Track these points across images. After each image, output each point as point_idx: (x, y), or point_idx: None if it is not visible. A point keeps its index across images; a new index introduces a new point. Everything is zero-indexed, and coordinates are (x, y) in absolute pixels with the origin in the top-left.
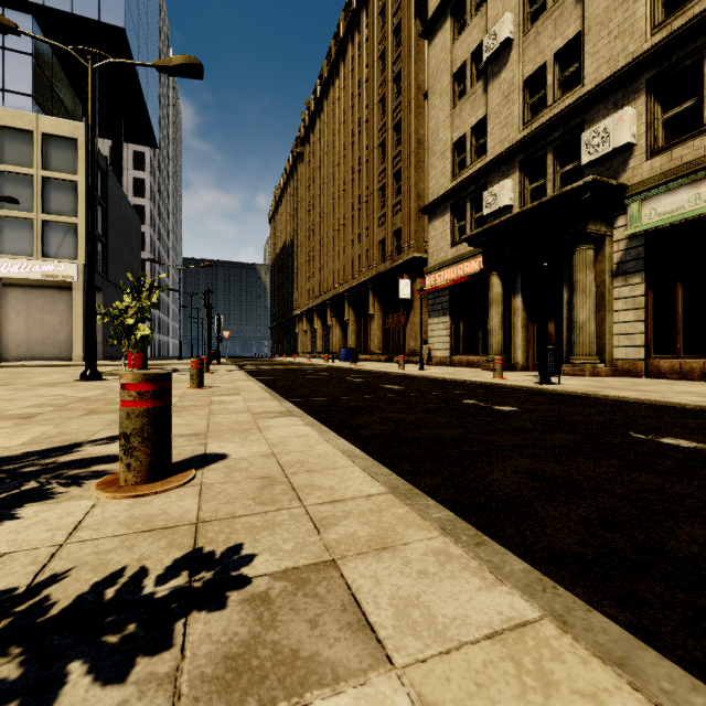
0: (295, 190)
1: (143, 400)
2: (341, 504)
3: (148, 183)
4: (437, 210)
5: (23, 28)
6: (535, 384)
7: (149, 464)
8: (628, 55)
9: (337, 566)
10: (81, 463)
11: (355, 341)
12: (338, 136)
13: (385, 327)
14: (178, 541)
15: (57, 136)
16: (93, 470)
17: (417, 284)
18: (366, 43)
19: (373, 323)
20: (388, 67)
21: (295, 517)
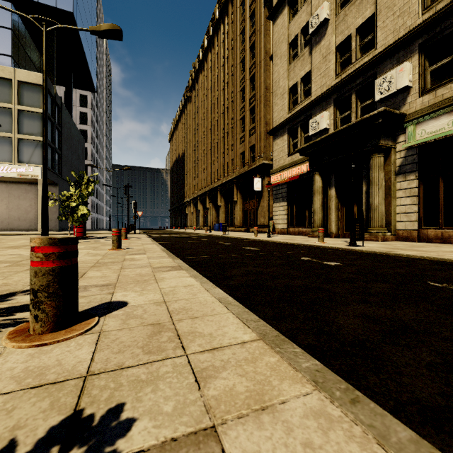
0: (185, 120)
1: (49, 261)
2: (219, 353)
3: (89, 115)
4: (278, 132)
5: (5, 11)
6: (347, 246)
7: (54, 316)
8: (406, 28)
9: (217, 436)
10: (6, 311)
11: (225, 218)
12: (213, 85)
13: (244, 209)
14: (61, 400)
15: (28, 82)
16: (13, 318)
17: (265, 181)
18: (232, 24)
19: (236, 207)
20: (246, 40)
21: (177, 369)
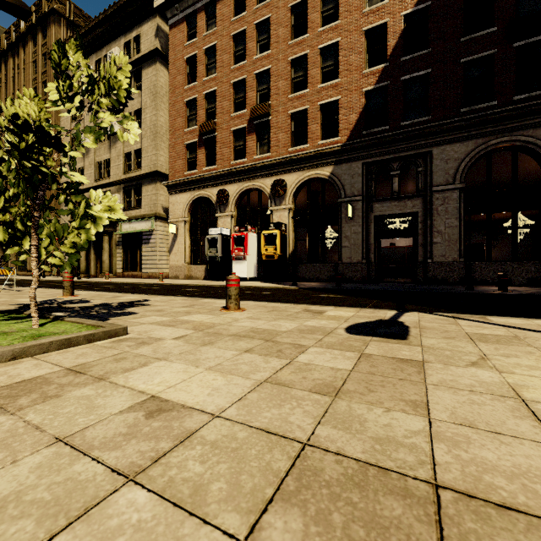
0: None
1: None
2: None
3: None
4: None
5: None
6: None
7: None
8: (119, 176)
9: None
10: None
11: None
12: (0, 113)
13: None
14: None
15: None
16: None
17: None
18: (24, 70)
19: None
20: None
21: None
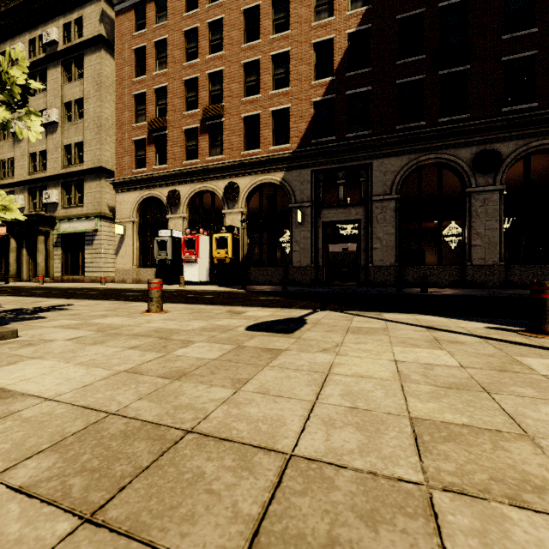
0: None
1: None
2: None
3: None
4: None
5: None
6: None
7: None
8: (58, 170)
9: None
10: None
11: None
12: None
13: None
14: None
15: None
16: None
17: None
18: None
19: None
20: None
21: None
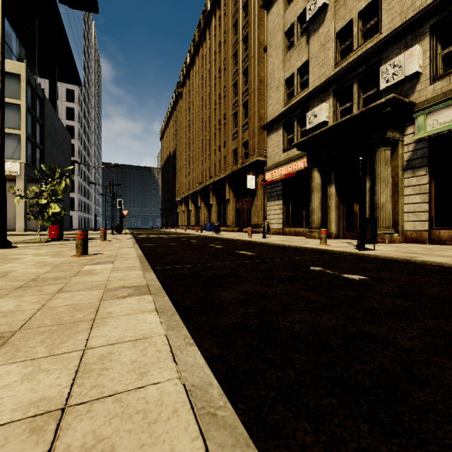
0: (176, 117)
1: None
2: None
3: (76, 111)
4: (273, 127)
5: None
6: (356, 250)
7: None
8: (415, 9)
9: None
10: None
11: (217, 218)
12: (205, 80)
13: (237, 208)
14: None
15: (5, 72)
16: None
17: (259, 178)
18: (224, 16)
19: (229, 206)
20: (239, 31)
21: None
